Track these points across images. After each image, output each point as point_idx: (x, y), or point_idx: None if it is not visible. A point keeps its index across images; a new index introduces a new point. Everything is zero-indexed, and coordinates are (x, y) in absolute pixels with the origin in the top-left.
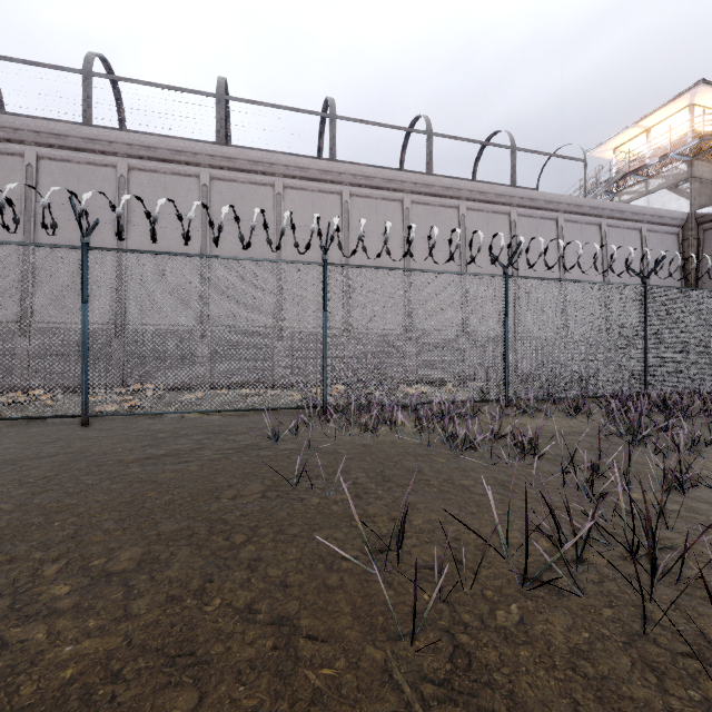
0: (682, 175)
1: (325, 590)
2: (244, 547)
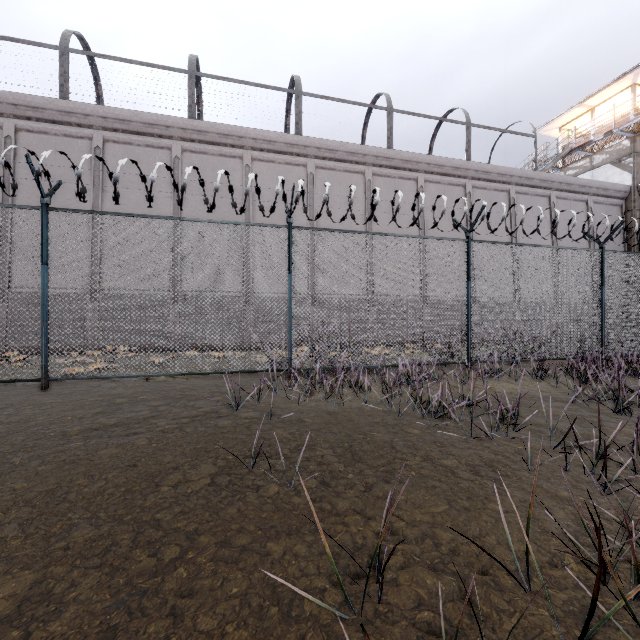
0: (625, 150)
1: None
2: (172, 572)
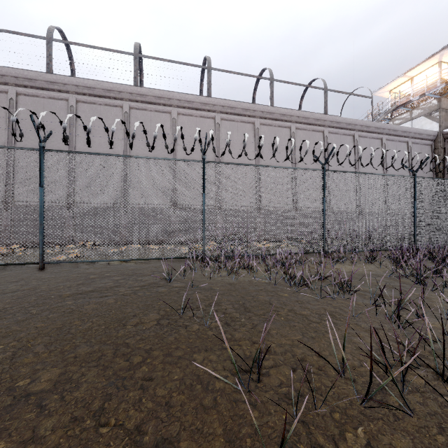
0: (434, 107)
1: (201, 410)
2: (139, 369)
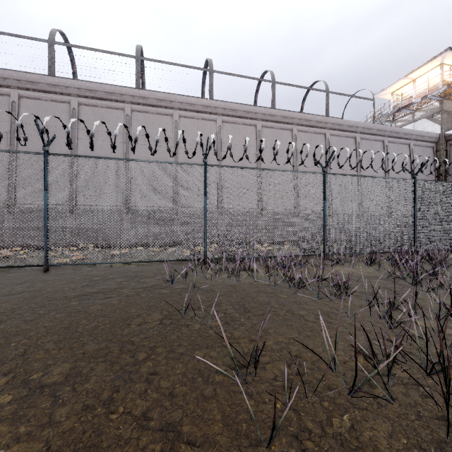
0: (436, 109)
1: (202, 399)
2: (144, 364)
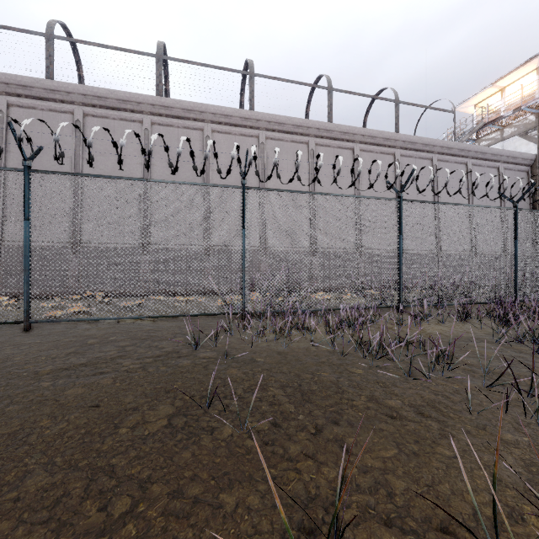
0: (531, 124)
1: None
2: (121, 529)
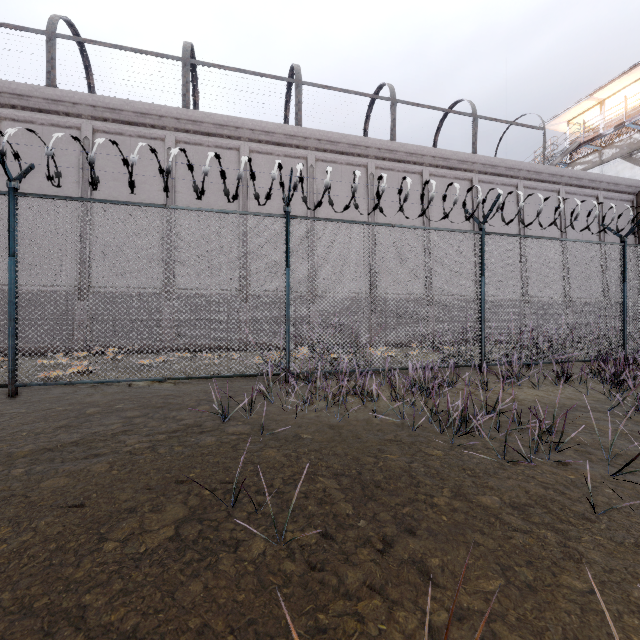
0: (636, 144)
1: None
2: None
